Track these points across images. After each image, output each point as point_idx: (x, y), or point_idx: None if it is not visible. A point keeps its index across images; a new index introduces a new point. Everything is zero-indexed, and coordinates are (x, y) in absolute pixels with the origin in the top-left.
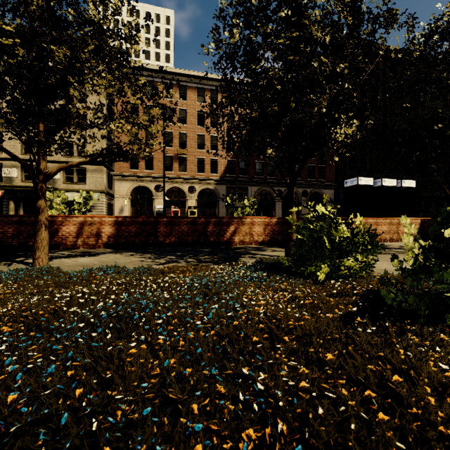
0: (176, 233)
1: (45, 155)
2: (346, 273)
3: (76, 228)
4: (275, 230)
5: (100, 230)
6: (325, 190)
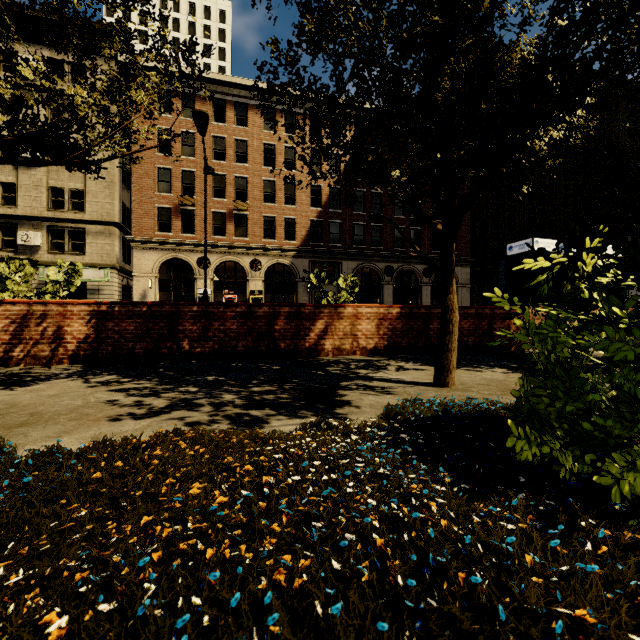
0: (216, 335)
1: None
2: None
3: (10, 324)
4: (397, 329)
5: (63, 328)
6: (457, 267)
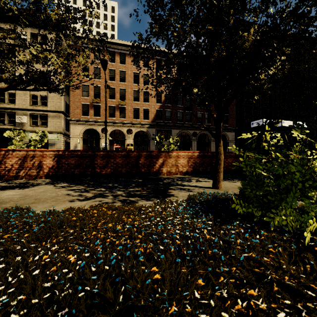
0: (112, 165)
1: None
2: None
3: (18, 160)
4: (197, 163)
5: (42, 162)
6: (228, 132)
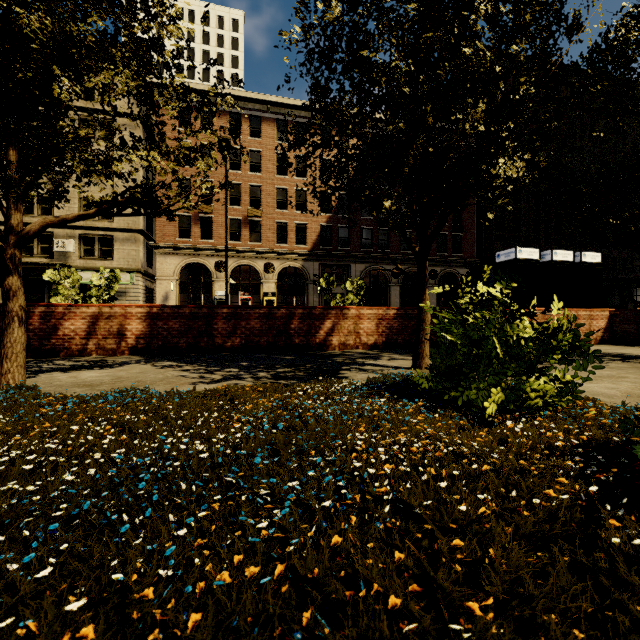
0: (243, 332)
1: (19, 202)
2: (540, 404)
3: (86, 323)
4: (394, 328)
5: (124, 326)
6: (463, 269)
